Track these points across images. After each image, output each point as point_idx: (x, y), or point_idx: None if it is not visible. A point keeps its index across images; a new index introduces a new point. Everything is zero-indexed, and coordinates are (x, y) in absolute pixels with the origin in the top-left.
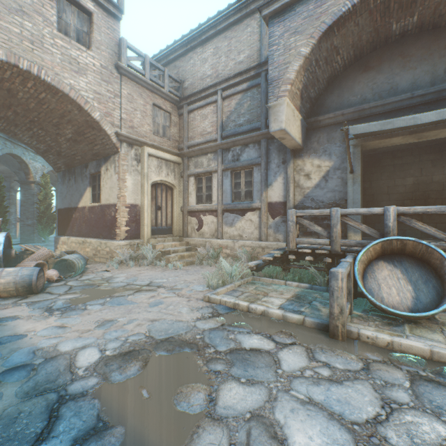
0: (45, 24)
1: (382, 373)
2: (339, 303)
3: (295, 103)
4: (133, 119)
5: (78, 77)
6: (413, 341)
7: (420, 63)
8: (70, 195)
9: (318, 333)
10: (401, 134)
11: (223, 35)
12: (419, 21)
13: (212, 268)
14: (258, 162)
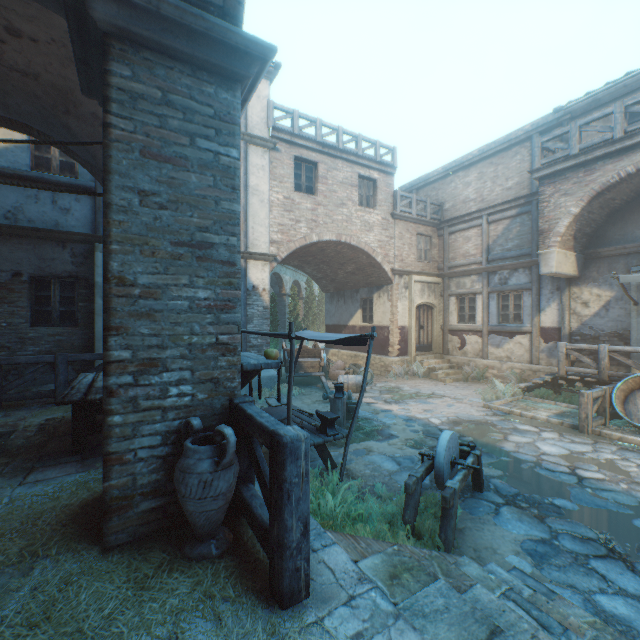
0: (352, 205)
1: (603, 445)
2: (584, 412)
3: (566, 246)
4: (402, 253)
5: (368, 234)
6: (635, 437)
7: None
8: (339, 314)
9: (571, 430)
10: None
11: (488, 161)
12: None
13: (480, 386)
14: (529, 288)
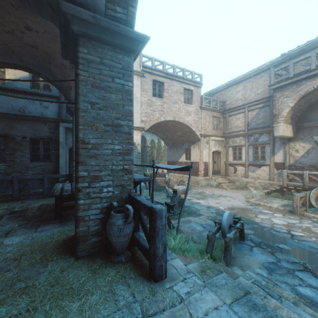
0: (181, 103)
1: (304, 220)
2: (295, 204)
3: (287, 122)
4: (205, 126)
5: (188, 117)
6: None
7: None
8: (174, 156)
9: (289, 213)
10: None
11: (248, 80)
12: None
13: (244, 191)
14: (268, 143)
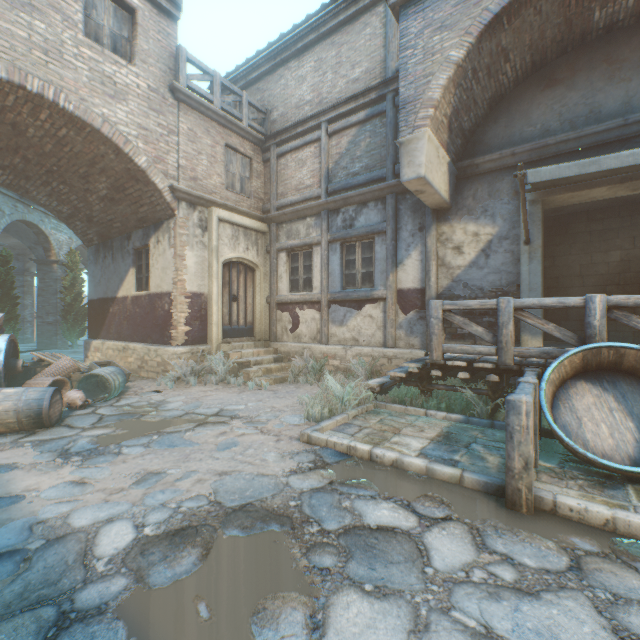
0: (65, 24)
1: (606, 577)
2: (522, 452)
3: (440, 137)
4: (196, 167)
5: (114, 104)
6: None
7: (637, 72)
8: (106, 280)
9: (487, 499)
10: (607, 182)
11: (329, 41)
12: (636, 6)
13: (314, 388)
14: (383, 229)
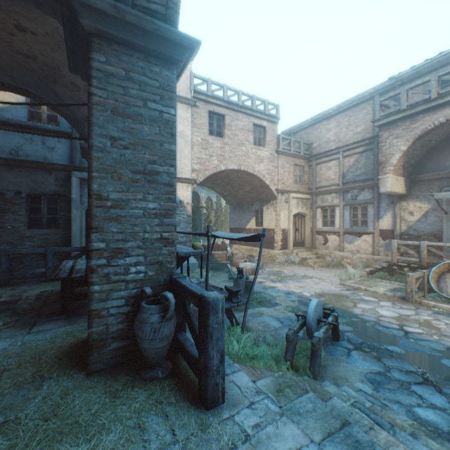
0: (249, 144)
1: (422, 310)
2: (409, 287)
3: (397, 173)
4: (283, 178)
5: (260, 165)
6: (445, 305)
7: None
8: (239, 220)
9: (400, 300)
10: None
11: (343, 114)
12: None
13: (337, 271)
14: (371, 202)
